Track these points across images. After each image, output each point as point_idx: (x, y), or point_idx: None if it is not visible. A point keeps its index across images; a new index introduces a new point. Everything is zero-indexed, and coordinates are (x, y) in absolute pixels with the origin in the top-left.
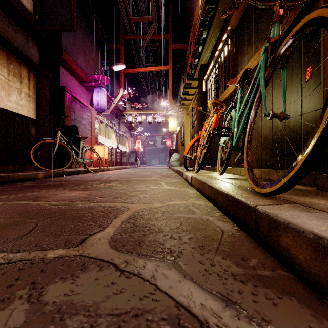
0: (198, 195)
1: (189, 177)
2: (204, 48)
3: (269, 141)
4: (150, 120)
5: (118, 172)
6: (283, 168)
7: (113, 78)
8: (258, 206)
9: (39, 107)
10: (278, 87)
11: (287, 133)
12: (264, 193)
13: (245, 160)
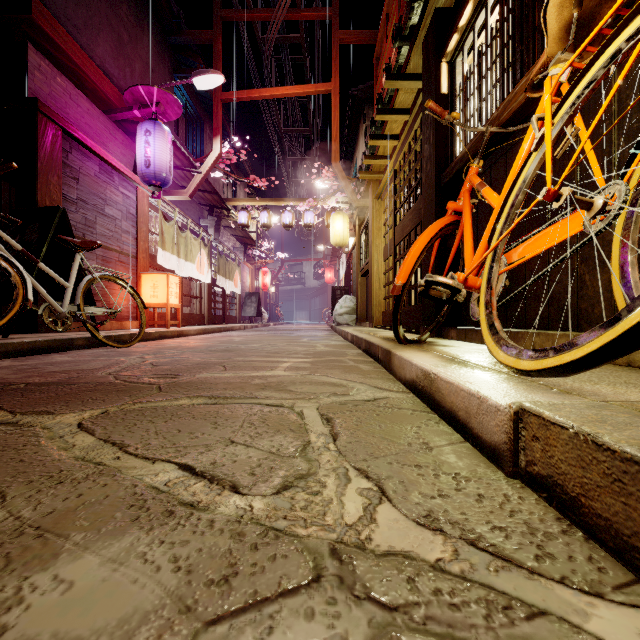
0: None
1: (474, 402)
2: None
3: None
4: (289, 220)
5: (197, 342)
6: None
7: (203, 122)
8: None
9: None
10: None
11: None
12: None
13: None
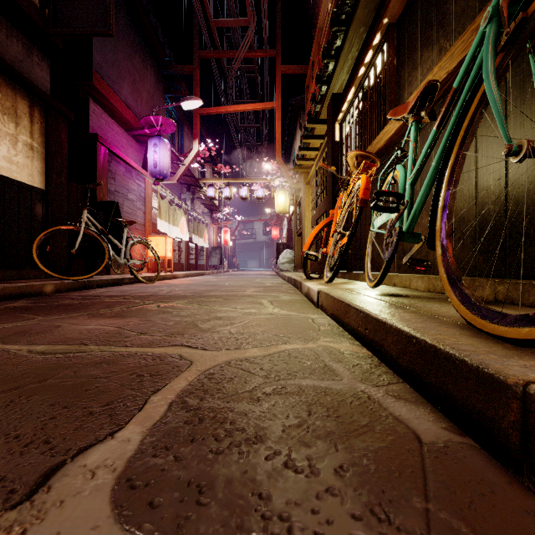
0: (335, 328)
1: (314, 292)
2: (338, 65)
3: (469, 223)
4: (245, 194)
5: (190, 281)
6: (501, 276)
7: (183, 123)
8: (533, 385)
9: (50, 169)
10: (490, 118)
11: (512, 206)
12: (516, 339)
13: (439, 258)
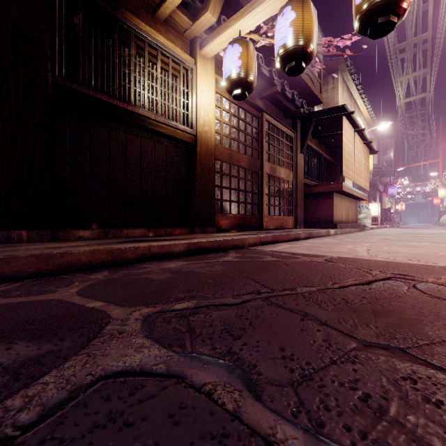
0: None
1: None
2: None
3: None
4: (419, 189)
5: None
6: None
7: None
8: None
9: None
10: None
11: None
12: None
13: None
